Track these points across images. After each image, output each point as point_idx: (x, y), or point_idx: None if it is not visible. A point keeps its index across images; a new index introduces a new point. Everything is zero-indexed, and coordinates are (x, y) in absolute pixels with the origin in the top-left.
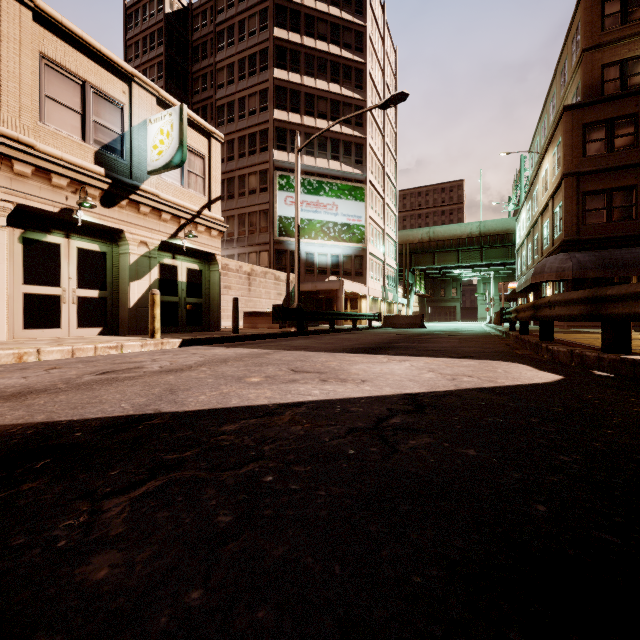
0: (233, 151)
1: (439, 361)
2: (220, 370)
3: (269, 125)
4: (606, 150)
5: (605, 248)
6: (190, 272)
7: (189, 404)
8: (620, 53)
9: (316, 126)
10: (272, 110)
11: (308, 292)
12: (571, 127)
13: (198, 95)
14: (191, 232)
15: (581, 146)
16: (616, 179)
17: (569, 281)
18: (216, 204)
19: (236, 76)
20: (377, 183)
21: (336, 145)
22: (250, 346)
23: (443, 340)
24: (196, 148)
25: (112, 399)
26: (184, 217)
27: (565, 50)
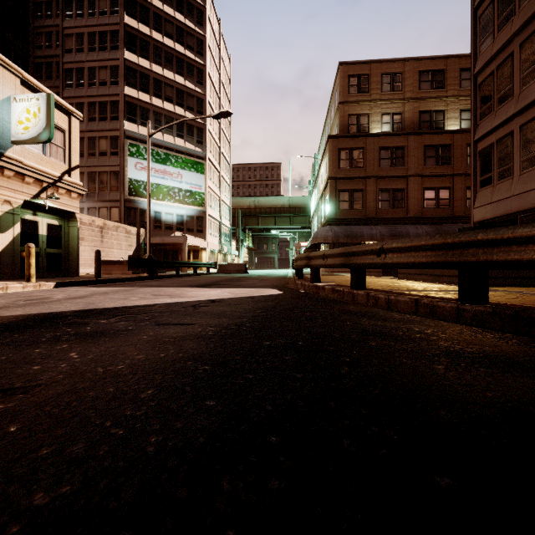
0: (82, 114)
1: (237, 289)
2: (109, 296)
3: (120, 98)
4: (349, 166)
5: (349, 225)
6: (50, 227)
7: (108, 306)
8: (357, 110)
9: (164, 107)
10: (123, 86)
11: (156, 244)
12: (332, 149)
13: (41, 50)
14: (54, 194)
15: (337, 161)
16: (354, 184)
17: (331, 243)
18: (76, 171)
19: (86, 46)
20: (215, 160)
21: (181, 126)
22: (116, 286)
23: (251, 280)
24: (57, 123)
25: (61, 307)
26: (46, 181)
27: (333, 97)
